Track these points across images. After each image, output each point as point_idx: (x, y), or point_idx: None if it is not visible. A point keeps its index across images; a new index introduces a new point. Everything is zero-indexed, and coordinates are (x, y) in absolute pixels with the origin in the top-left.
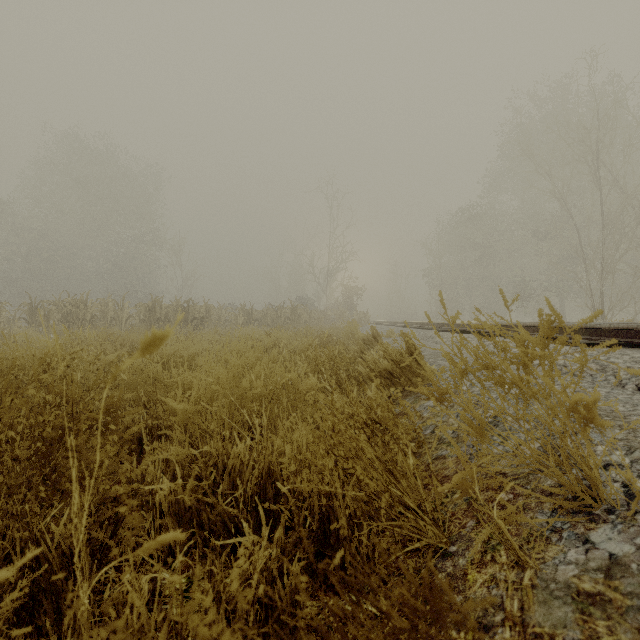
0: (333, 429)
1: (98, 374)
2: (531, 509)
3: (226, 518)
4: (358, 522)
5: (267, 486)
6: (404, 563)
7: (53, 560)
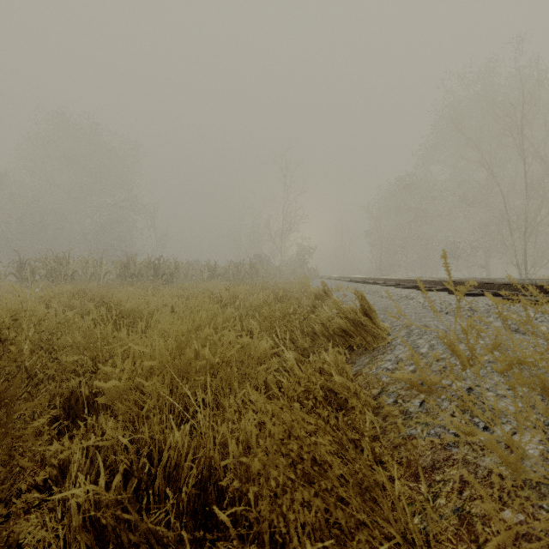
0: (289, 435)
1: None
2: None
3: (152, 539)
4: None
5: (208, 486)
6: None
7: None
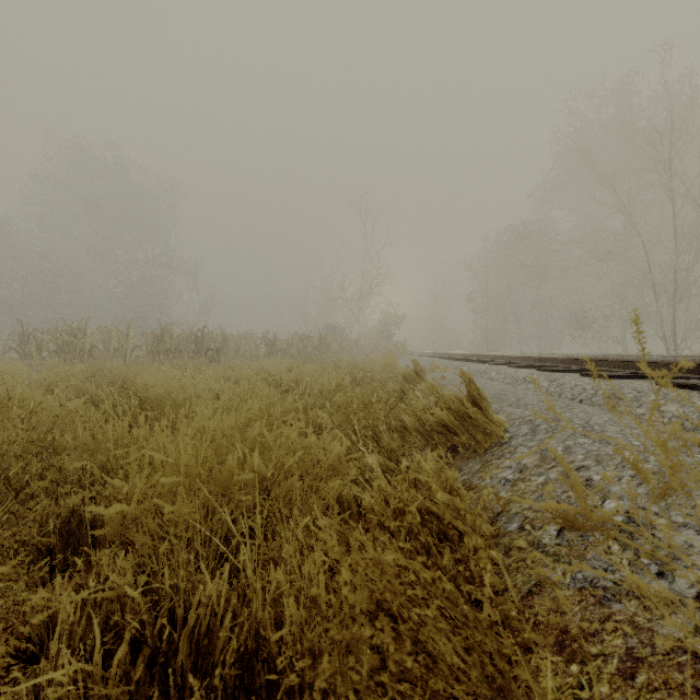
0: (377, 604)
1: None
2: None
3: None
4: None
5: (254, 664)
6: None
7: None
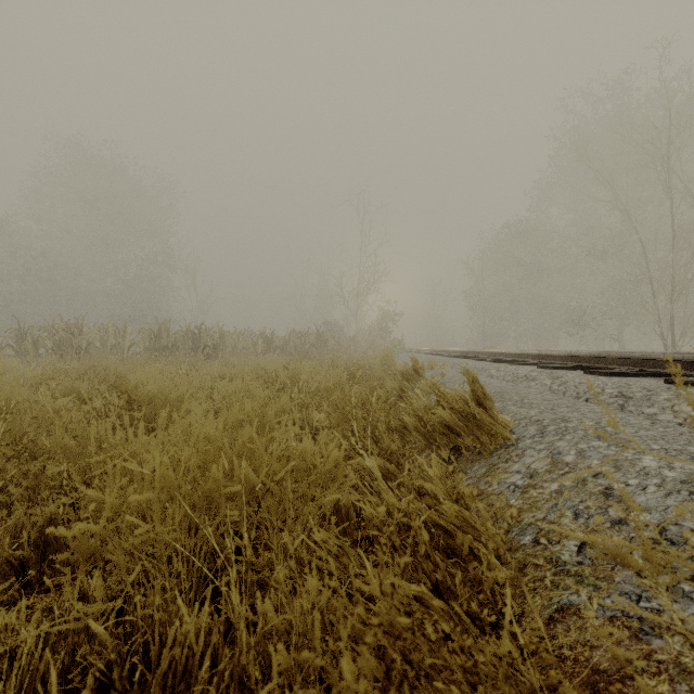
0: (386, 675)
1: None
2: None
3: None
4: None
5: None
6: None
7: None
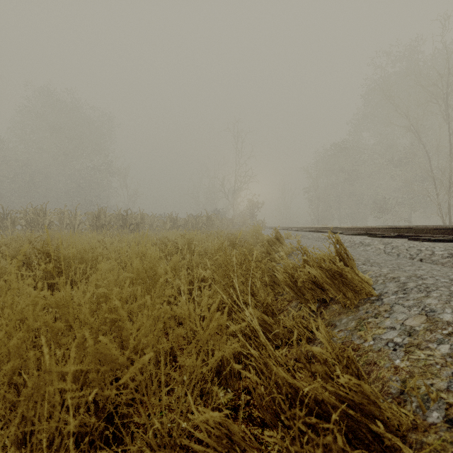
0: None
1: None
2: None
3: None
4: None
5: None
6: None
7: None
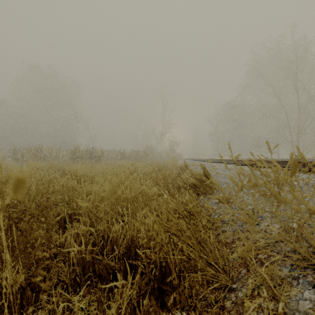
0: (167, 219)
1: (38, 188)
2: (278, 264)
3: (108, 267)
4: (181, 271)
5: (131, 248)
6: (207, 293)
7: (9, 295)
